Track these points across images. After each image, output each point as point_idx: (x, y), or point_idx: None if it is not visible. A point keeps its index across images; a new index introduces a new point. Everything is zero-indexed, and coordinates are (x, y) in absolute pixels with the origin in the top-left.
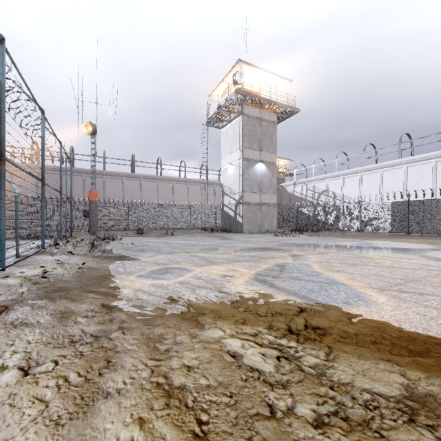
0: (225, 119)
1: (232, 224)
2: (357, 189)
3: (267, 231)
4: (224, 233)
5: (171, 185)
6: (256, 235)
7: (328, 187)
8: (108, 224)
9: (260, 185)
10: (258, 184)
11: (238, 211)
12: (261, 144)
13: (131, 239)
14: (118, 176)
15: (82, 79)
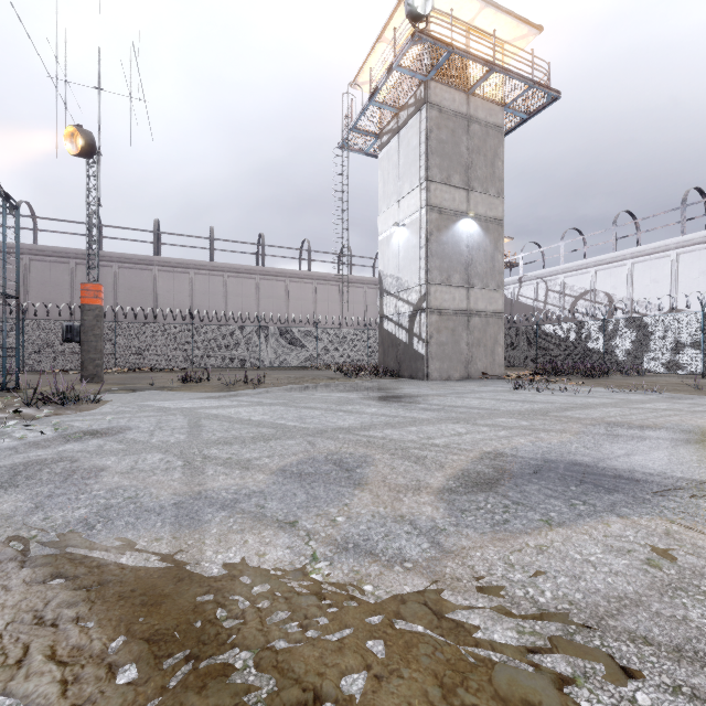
0: (387, 129)
1: (402, 358)
2: (665, 284)
3: (484, 374)
4: (384, 380)
5: (282, 285)
6: (464, 385)
7: (595, 284)
8: (151, 359)
9: (466, 268)
10: (462, 266)
11: (416, 328)
12: (469, 175)
13: (136, 398)
14: (181, 268)
15: (65, 34)
